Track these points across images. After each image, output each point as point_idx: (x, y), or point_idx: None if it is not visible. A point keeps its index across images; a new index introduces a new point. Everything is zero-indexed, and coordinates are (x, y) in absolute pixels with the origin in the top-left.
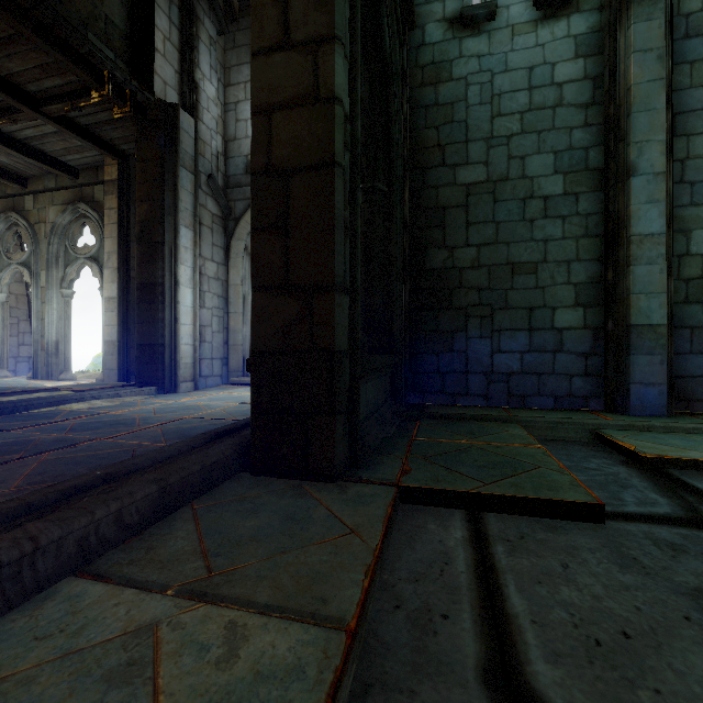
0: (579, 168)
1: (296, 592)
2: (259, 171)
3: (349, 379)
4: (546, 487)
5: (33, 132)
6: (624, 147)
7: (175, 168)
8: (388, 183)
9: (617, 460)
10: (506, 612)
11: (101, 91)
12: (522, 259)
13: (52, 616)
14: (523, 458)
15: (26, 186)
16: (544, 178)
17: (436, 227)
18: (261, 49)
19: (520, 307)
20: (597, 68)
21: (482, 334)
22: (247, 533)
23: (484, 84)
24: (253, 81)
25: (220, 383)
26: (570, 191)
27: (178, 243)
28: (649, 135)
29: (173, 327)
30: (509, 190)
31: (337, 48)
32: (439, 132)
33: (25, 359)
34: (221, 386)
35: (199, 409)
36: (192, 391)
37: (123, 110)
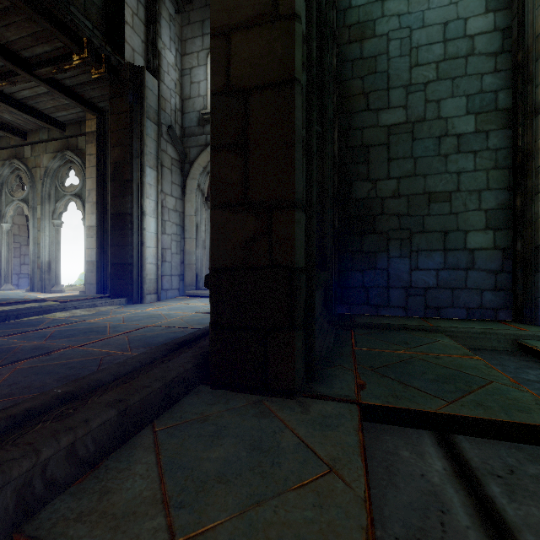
0: (489, 109)
1: None
2: (218, 92)
3: (305, 295)
4: (513, 407)
5: (29, 93)
6: (532, 88)
7: (141, 119)
8: (321, 125)
9: None
10: None
11: (81, 55)
12: (437, 189)
13: None
14: (469, 371)
15: (26, 138)
16: (457, 118)
17: (361, 163)
18: None
19: (435, 230)
20: (505, 21)
21: (402, 254)
22: (213, 469)
23: (404, 38)
24: (212, 5)
25: (177, 295)
26: (481, 129)
27: (144, 180)
28: None
29: (139, 250)
30: (425, 130)
31: None
32: (364, 81)
33: (26, 276)
34: (178, 297)
35: (161, 317)
36: (155, 302)
37: (99, 71)
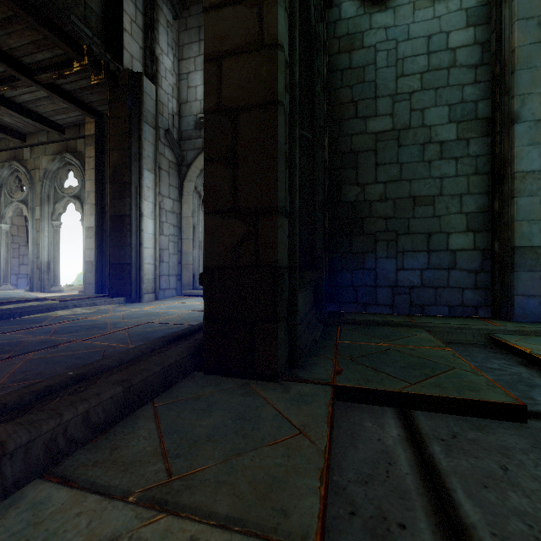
0: (469, 118)
1: (255, 501)
2: (211, 111)
3: (289, 291)
4: (466, 387)
5: (29, 97)
6: (509, 99)
7: (139, 124)
8: (311, 132)
9: (515, 361)
10: (462, 522)
11: (81, 62)
12: (421, 193)
13: (13, 528)
14: (437, 360)
15: (25, 140)
16: (440, 126)
17: (350, 168)
18: (213, 5)
19: (420, 232)
20: (484, 35)
21: (388, 255)
22: (203, 432)
23: (390, 50)
24: (205, 33)
25: (175, 295)
26: (462, 137)
27: (142, 183)
28: (531, 89)
29: (138, 250)
30: (410, 137)
31: (279, 1)
32: (353, 90)
33: (24, 276)
34: (176, 296)
35: (159, 315)
36: (153, 301)
37: (99, 77)
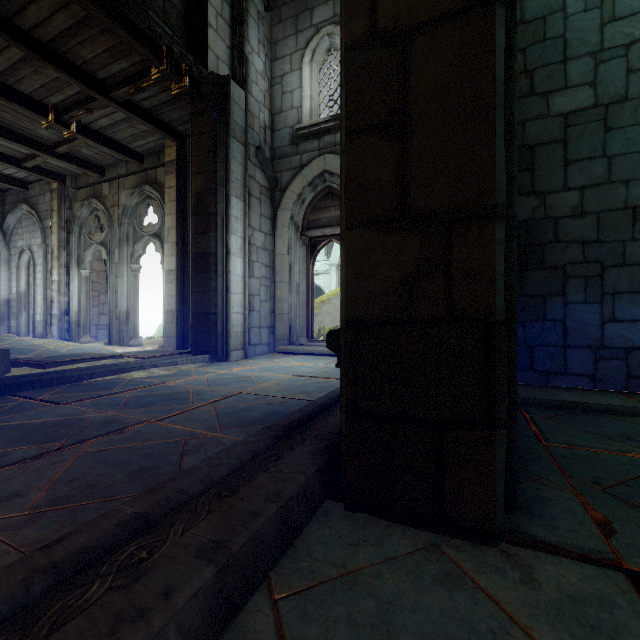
0: None
1: None
2: (358, 44)
3: None
4: None
5: (106, 121)
6: None
7: (226, 139)
8: None
9: None
10: None
11: (160, 67)
12: None
13: None
14: None
15: (104, 174)
16: None
17: (522, 171)
18: None
19: None
20: None
21: (588, 298)
22: None
23: None
24: None
25: (267, 351)
26: None
27: (229, 213)
28: None
29: (224, 296)
30: (627, 114)
31: None
32: (526, 55)
33: (104, 327)
34: (268, 354)
35: (252, 381)
36: (242, 359)
37: (180, 85)
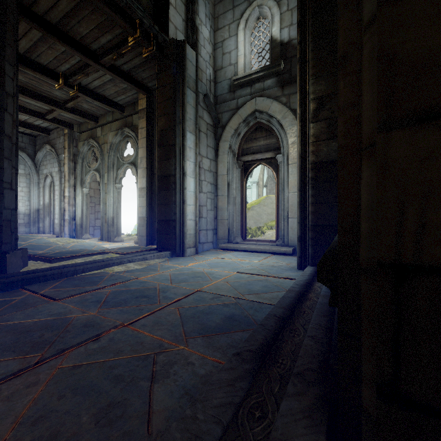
0: None
1: None
2: None
3: None
4: None
5: (98, 82)
6: None
7: (183, 88)
8: None
9: None
10: None
11: (134, 35)
12: None
13: None
14: None
15: (97, 122)
16: None
17: None
18: None
19: None
20: None
21: None
22: None
23: None
24: None
25: (211, 248)
26: None
27: (185, 144)
28: None
29: (181, 207)
30: None
31: None
32: None
33: (98, 227)
34: (213, 250)
35: (205, 278)
36: (194, 255)
37: (149, 49)
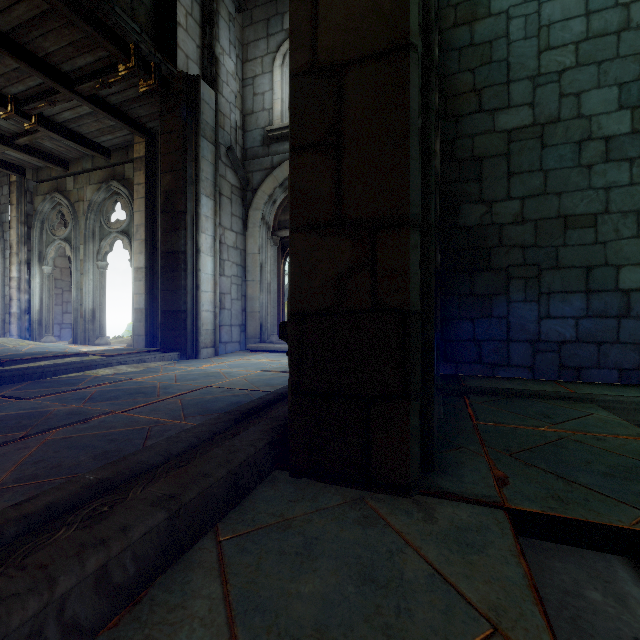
0: None
1: None
2: (301, 72)
3: (421, 350)
4: None
5: (70, 114)
6: None
7: (196, 138)
8: None
9: None
10: None
11: (127, 64)
12: (577, 211)
13: None
14: None
15: (68, 168)
16: (605, 116)
17: (471, 180)
18: None
19: (574, 265)
20: None
21: (527, 297)
22: (308, 615)
23: (530, 15)
24: None
25: (238, 349)
26: (639, 128)
27: (199, 212)
28: None
29: (194, 294)
30: (560, 133)
31: None
32: (475, 75)
33: (68, 326)
34: (239, 352)
35: (220, 376)
36: (213, 357)
37: (148, 83)
